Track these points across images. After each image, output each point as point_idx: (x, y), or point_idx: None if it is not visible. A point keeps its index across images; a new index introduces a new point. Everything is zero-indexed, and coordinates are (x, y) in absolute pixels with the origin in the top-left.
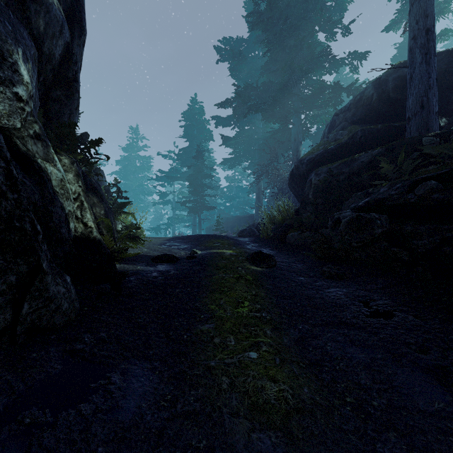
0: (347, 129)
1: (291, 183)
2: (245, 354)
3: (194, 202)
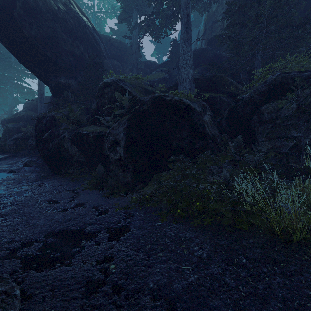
0: (26, 111)
1: (3, 127)
2: None
3: None
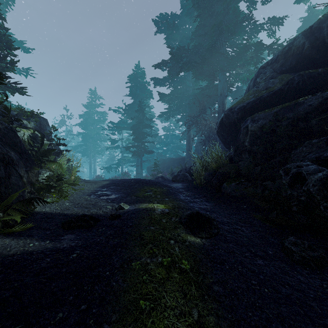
0: (276, 78)
1: (220, 131)
2: None
3: (136, 147)
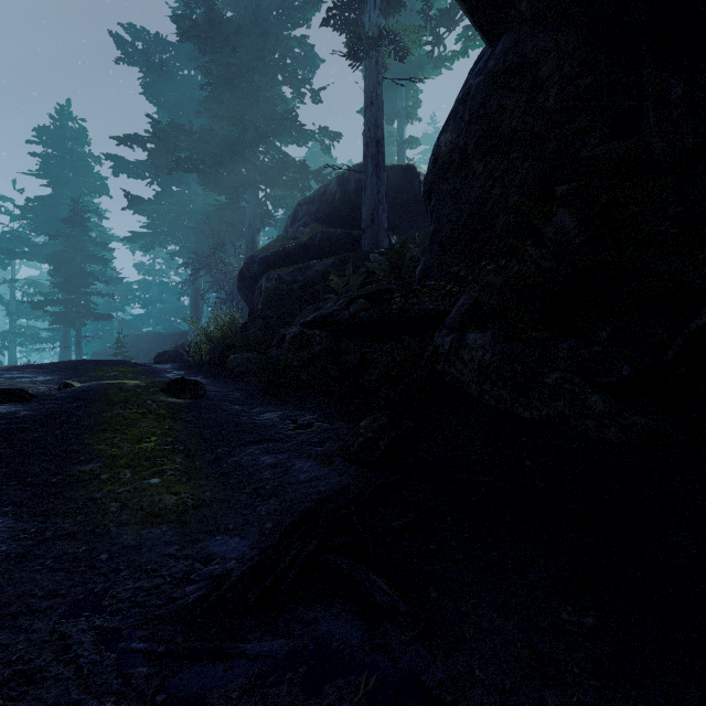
0: (309, 226)
1: (242, 287)
2: (144, 481)
3: (65, 305)
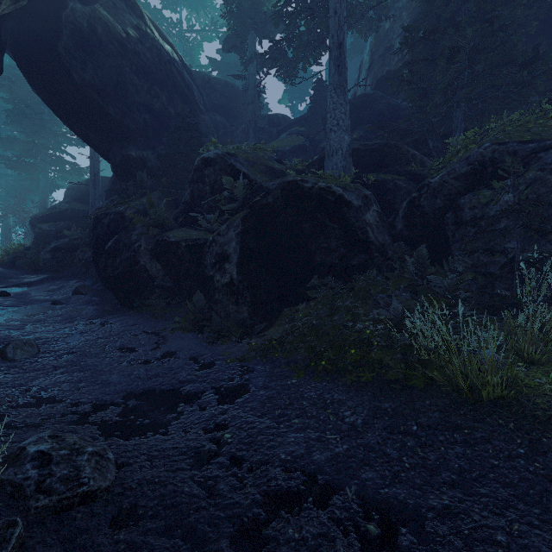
0: (69, 202)
1: (32, 229)
2: None
3: None
